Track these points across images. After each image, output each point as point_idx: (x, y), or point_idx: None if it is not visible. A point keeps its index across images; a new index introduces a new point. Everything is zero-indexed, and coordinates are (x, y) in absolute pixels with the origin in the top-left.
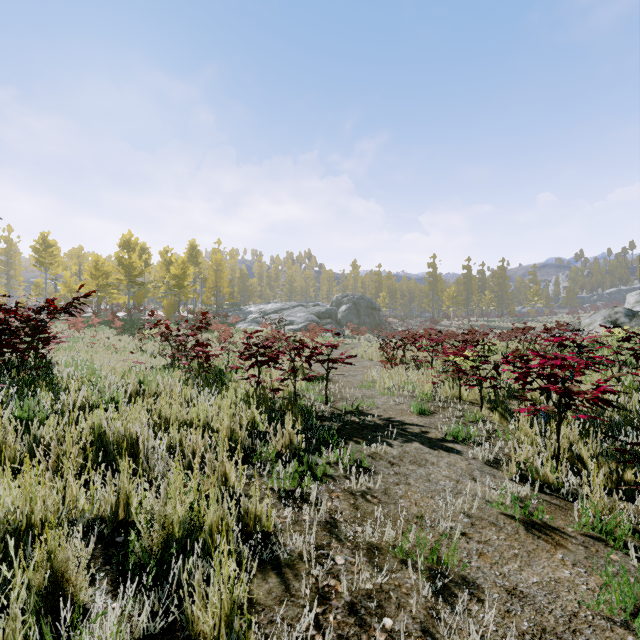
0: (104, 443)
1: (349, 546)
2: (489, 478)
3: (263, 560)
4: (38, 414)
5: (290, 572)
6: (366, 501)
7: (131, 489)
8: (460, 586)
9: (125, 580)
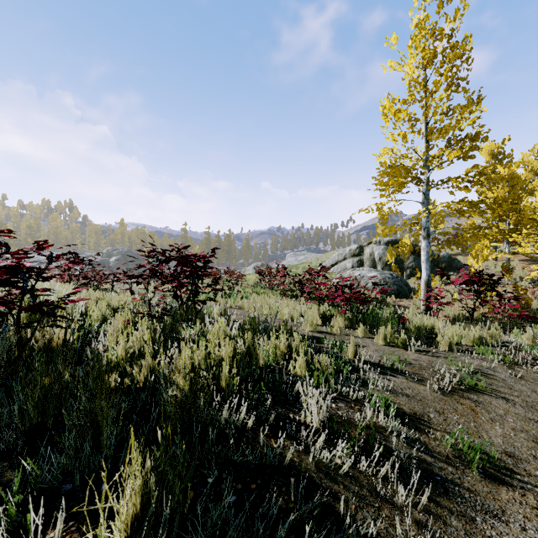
0: None
1: None
2: None
3: None
4: None
5: None
6: None
7: None
8: None
9: None
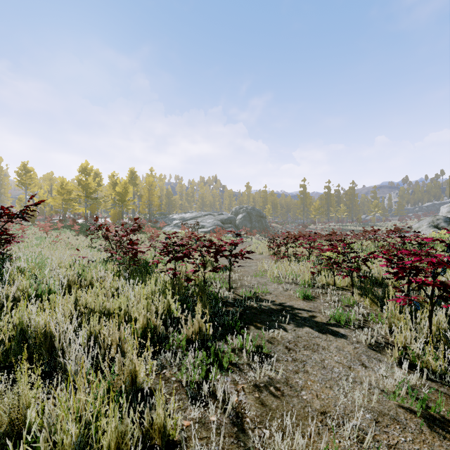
0: (27, 335)
1: None
2: (376, 363)
3: None
4: None
5: None
6: (270, 394)
7: (30, 397)
8: None
9: None
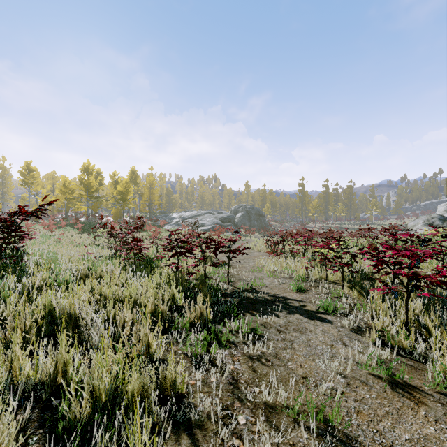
0: (54, 317)
1: (249, 406)
2: (356, 343)
3: (177, 421)
4: (3, 293)
5: (200, 433)
6: (261, 364)
7: (68, 358)
8: (345, 444)
9: (54, 444)
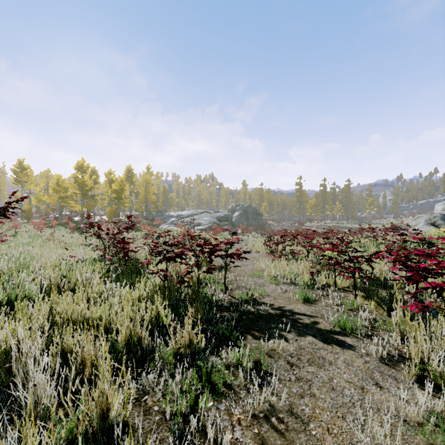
0: None
1: None
2: (392, 382)
3: None
4: None
5: None
6: (272, 428)
7: None
8: None
9: None
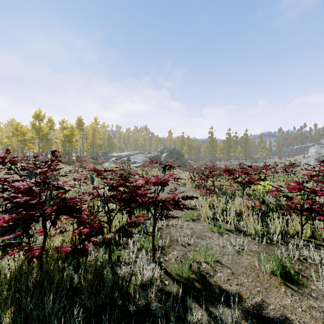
0: None
1: None
2: None
3: None
4: None
5: None
6: None
7: None
8: None
9: None
